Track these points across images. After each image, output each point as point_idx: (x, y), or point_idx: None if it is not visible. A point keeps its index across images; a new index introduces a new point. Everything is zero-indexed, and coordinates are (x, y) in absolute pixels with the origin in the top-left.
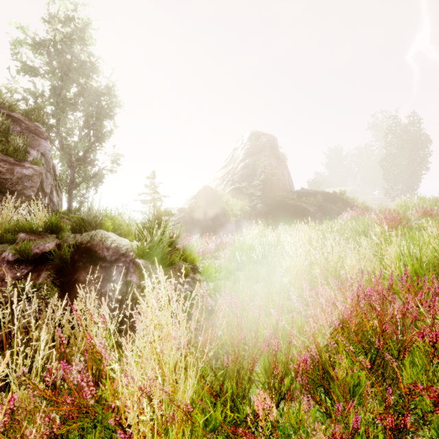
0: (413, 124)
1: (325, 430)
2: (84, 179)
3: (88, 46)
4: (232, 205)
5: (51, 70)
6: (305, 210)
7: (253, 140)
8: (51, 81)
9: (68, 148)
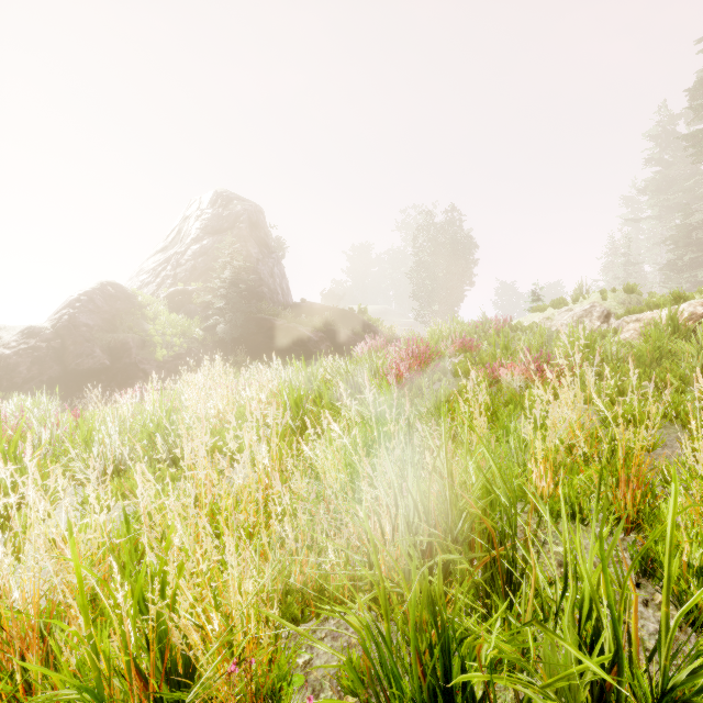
0: (451, 223)
1: None
2: None
3: None
4: (166, 325)
5: None
6: (304, 337)
7: (219, 207)
8: None
9: None
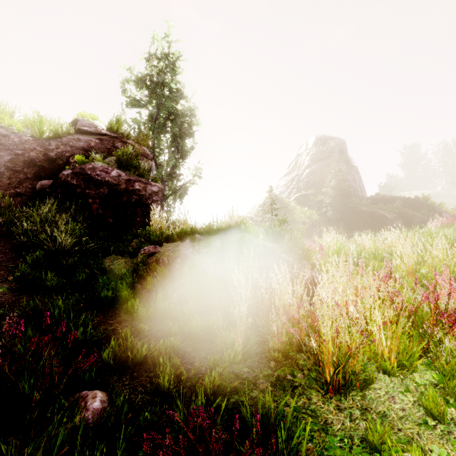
0: None
1: None
2: (173, 192)
3: (176, 75)
4: (300, 213)
5: (149, 100)
6: (382, 217)
7: (319, 145)
8: (152, 111)
9: (161, 166)
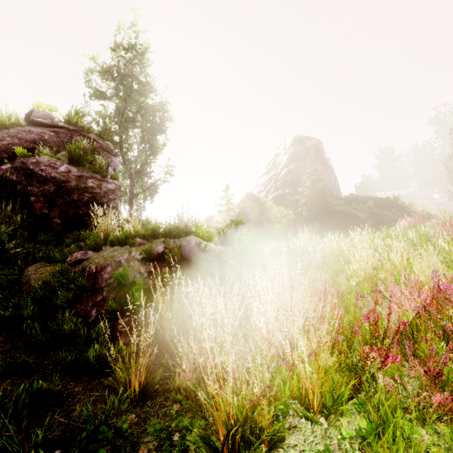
0: None
1: (422, 364)
2: (142, 190)
3: (145, 68)
4: (276, 212)
5: (116, 93)
6: (355, 217)
7: (296, 145)
8: (117, 104)
9: (129, 162)
